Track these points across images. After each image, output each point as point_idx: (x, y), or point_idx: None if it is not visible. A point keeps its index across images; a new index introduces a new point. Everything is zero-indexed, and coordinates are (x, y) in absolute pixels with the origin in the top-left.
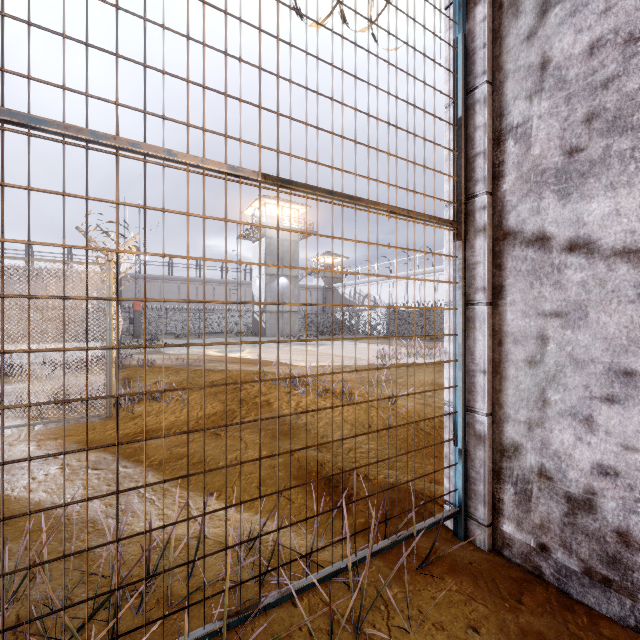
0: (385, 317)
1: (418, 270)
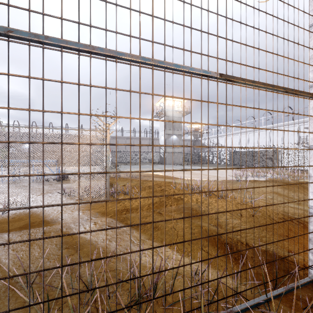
0: (228, 155)
1: (247, 129)
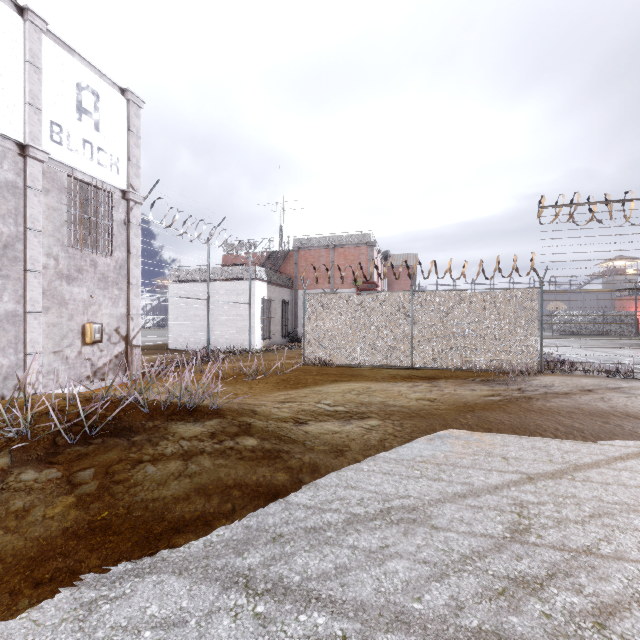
0: None
1: None
